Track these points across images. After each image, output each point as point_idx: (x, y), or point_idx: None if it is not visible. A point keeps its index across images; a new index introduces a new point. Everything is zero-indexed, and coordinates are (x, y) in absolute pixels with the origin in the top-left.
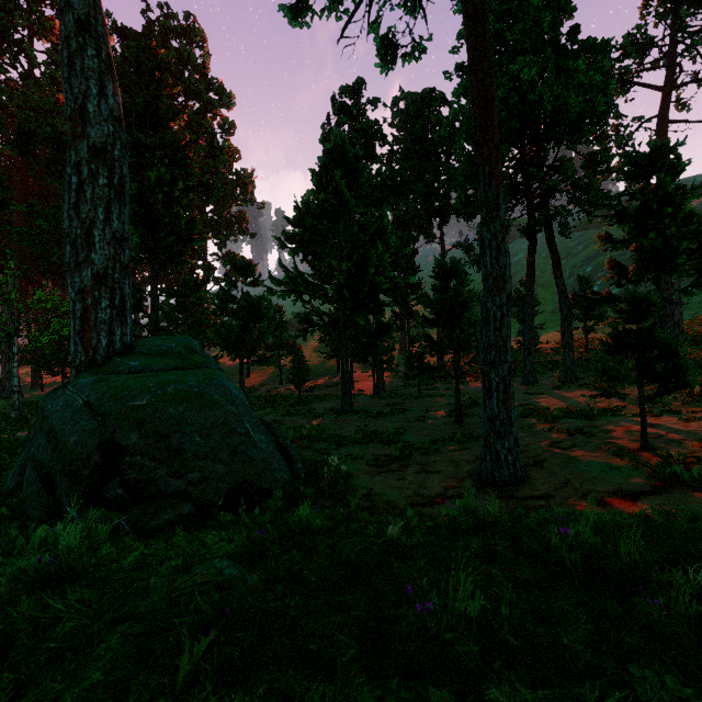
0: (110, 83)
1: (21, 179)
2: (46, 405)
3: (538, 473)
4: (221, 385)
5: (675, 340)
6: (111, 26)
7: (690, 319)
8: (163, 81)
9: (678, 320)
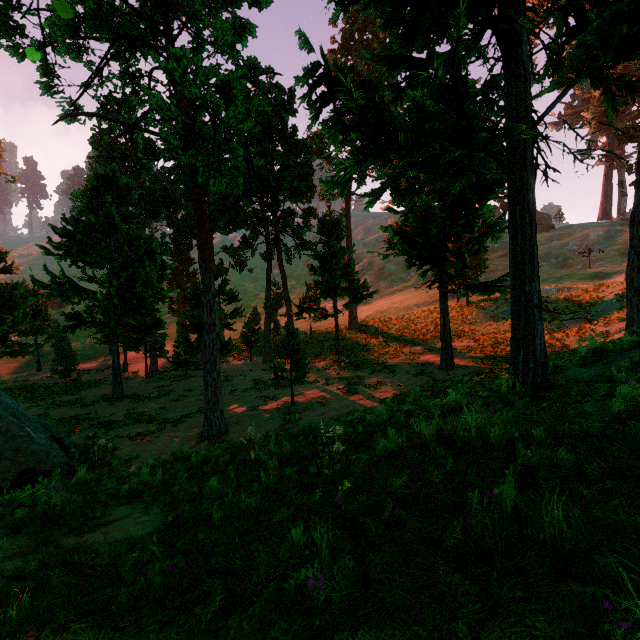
0: None
1: None
2: None
3: (235, 427)
4: (1, 403)
5: (303, 351)
6: None
7: (366, 313)
8: None
9: (355, 316)
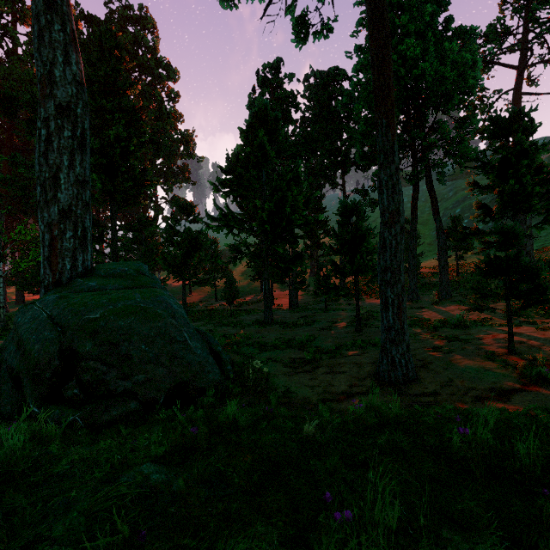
0: (73, 53)
1: (7, 136)
2: (17, 318)
3: (425, 373)
4: (163, 301)
5: (536, 264)
6: (79, 14)
7: (538, 249)
8: (121, 58)
9: (529, 250)
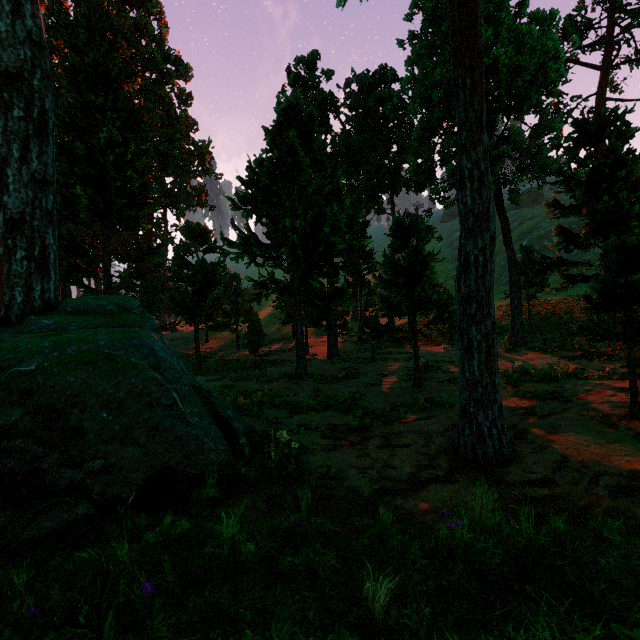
0: (27, 2)
1: None
2: None
3: (524, 448)
4: (142, 346)
5: None
6: None
7: None
8: (116, 44)
9: None
